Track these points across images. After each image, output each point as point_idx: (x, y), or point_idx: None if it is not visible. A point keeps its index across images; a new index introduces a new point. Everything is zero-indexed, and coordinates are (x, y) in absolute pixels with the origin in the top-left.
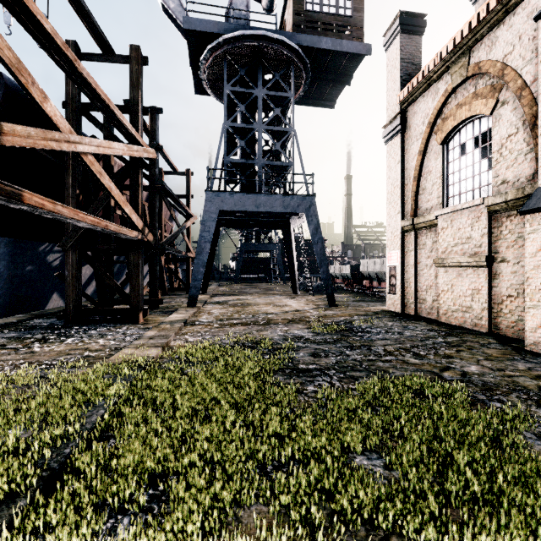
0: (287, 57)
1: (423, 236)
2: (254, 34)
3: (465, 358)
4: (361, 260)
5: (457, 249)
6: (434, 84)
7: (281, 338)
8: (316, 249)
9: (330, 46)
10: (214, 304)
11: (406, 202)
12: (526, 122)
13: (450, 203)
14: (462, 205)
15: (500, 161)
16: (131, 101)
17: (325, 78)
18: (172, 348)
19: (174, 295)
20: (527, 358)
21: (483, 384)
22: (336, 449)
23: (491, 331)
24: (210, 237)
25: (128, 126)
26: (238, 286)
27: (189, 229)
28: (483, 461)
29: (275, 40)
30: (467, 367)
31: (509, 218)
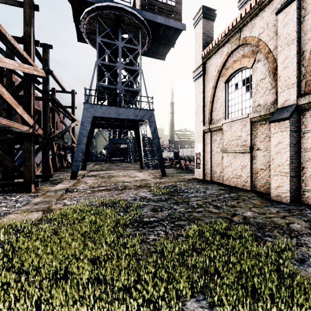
0: (137, 24)
1: (215, 135)
2: (116, 6)
3: (243, 207)
4: (180, 149)
5: (234, 143)
6: (221, 48)
7: (132, 199)
8: (154, 142)
9: (163, 21)
10: (89, 177)
11: (205, 115)
12: (270, 72)
13: (229, 116)
14: (237, 118)
15: (256, 93)
16: (25, 34)
17: (159, 41)
18: (52, 211)
19: (63, 171)
20: (274, 205)
21: (257, 224)
22: (172, 295)
23: (252, 189)
24: (86, 133)
25: (20, 49)
26: (107, 165)
27: (74, 128)
28: (277, 293)
29: (129, 12)
30: (245, 213)
31: (261, 125)
